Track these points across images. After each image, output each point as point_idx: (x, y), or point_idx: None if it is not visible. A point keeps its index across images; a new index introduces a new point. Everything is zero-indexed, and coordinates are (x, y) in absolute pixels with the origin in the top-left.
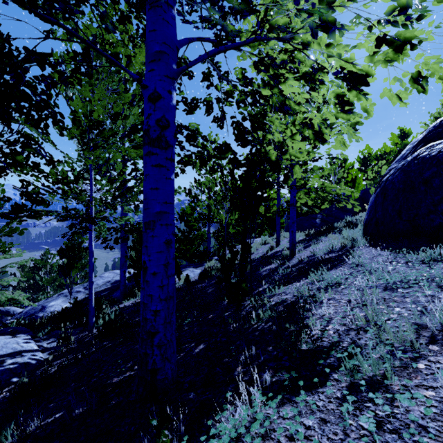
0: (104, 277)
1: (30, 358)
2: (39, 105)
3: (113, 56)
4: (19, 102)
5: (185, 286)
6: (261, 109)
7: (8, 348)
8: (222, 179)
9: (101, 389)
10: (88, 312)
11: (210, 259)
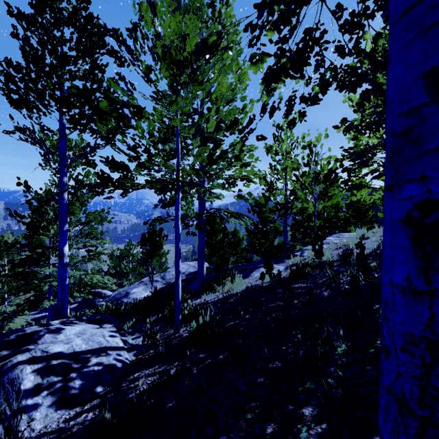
0: None
1: (115, 358)
2: None
3: None
4: None
5: (276, 284)
6: None
7: (94, 342)
8: None
9: None
10: (168, 304)
11: (290, 255)
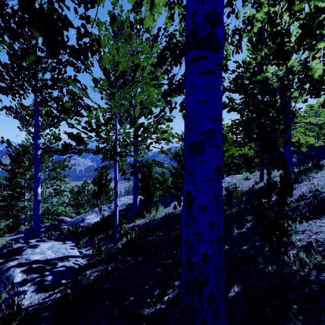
0: (121, 201)
1: (74, 262)
2: (79, 34)
3: (138, 4)
4: (62, 31)
5: None
6: (324, 1)
7: (60, 252)
8: (239, 111)
9: (134, 321)
10: (111, 226)
11: None
